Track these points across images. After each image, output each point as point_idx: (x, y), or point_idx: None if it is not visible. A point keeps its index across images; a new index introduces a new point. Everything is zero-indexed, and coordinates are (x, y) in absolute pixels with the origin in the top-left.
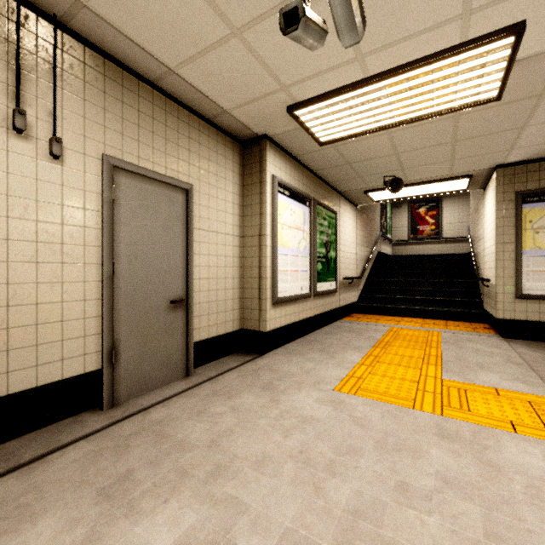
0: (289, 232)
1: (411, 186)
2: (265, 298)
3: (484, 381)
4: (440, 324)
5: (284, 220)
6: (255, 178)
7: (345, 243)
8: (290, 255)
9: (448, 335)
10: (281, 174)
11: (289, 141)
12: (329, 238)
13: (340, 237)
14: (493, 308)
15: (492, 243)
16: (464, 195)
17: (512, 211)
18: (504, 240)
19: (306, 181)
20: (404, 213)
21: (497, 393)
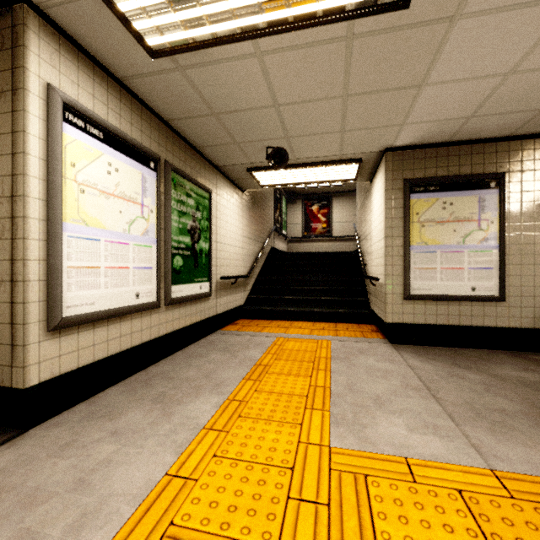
0: (102, 200)
1: (300, 166)
2: (22, 321)
3: (389, 441)
4: (330, 328)
5: (89, 177)
6: (5, 81)
7: (226, 234)
8: (107, 241)
9: (338, 346)
10: (80, 94)
11: (92, 34)
12: (199, 223)
13: (217, 224)
14: (382, 310)
15: (381, 237)
16: (351, 196)
17: (400, 201)
18: (393, 233)
19: (151, 131)
20: (298, 209)
21: (412, 475)
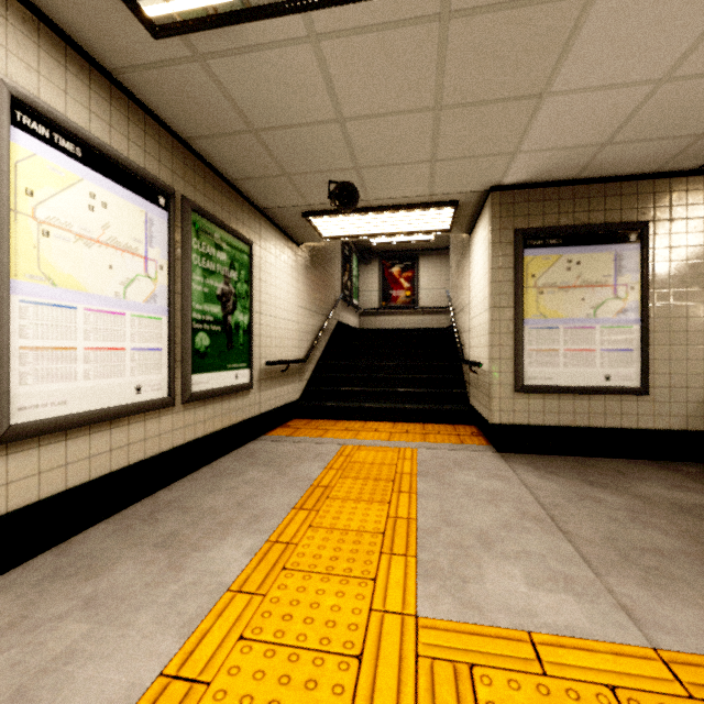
0: (81, 249)
1: (375, 210)
2: None
3: (502, 604)
4: (416, 430)
5: (58, 213)
6: None
7: (274, 302)
8: (89, 310)
9: (427, 456)
10: (43, 87)
11: None
12: (234, 286)
13: (262, 289)
14: (486, 407)
15: (484, 307)
16: (443, 254)
17: (510, 259)
18: (501, 303)
19: (161, 152)
20: (374, 272)
21: (540, 663)
